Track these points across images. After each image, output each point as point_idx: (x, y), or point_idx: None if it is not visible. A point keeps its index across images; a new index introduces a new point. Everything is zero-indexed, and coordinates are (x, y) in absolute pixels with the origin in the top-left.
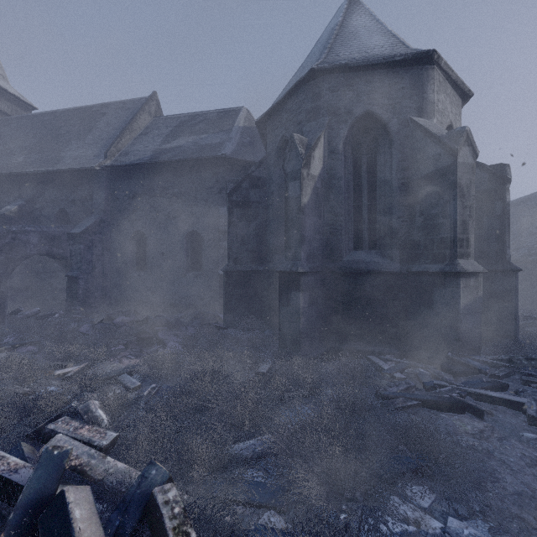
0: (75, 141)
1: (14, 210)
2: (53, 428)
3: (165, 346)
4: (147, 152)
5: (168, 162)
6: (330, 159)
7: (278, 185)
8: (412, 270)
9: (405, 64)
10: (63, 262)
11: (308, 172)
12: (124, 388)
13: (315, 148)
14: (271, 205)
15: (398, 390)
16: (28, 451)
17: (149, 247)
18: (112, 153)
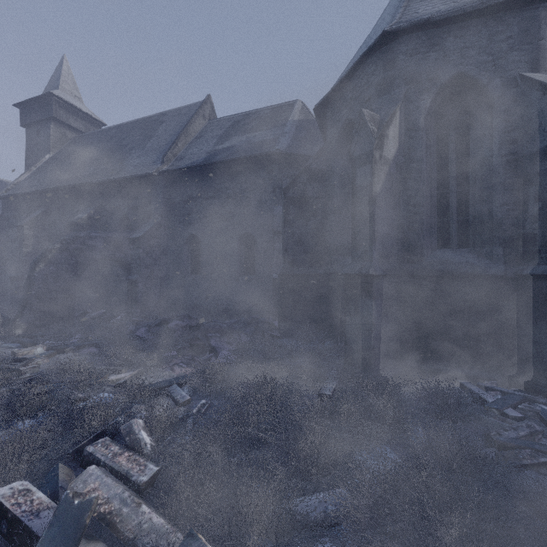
0: (136, 150)
1: (84, 218)
2: (91, 451)
3: (217, 354)
4: (201, 154)
5: (221, 162)
6: (407, 138)
7: (340, 176)
8: (524, 273)
9: (513, 5)
10: (125, 266)
11: (381, 154)
12: (173, 401)
13: (389, 126)
14: (332, 199)
15: (517, 436)
16: (63, 478)
17: (203, 250)
18: (169, 158)
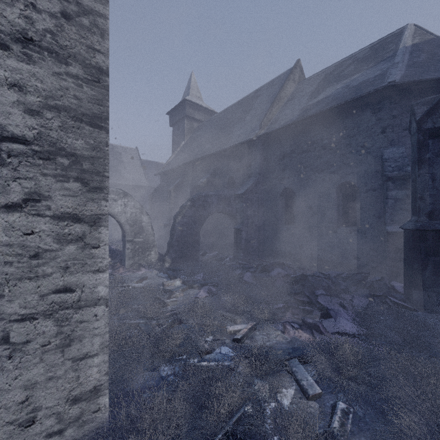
0: (238, 124)
1: (204, 181)
2: None
3: (333, 321)
4: (294, 113)
5: (316, 115)
6: None
7: None
8: None
9: None
10: (231, 217)
11: None
12: (298, 385)
13: None
14: None
15: None
16: None
17: (297, 202)
18: (265, 123)
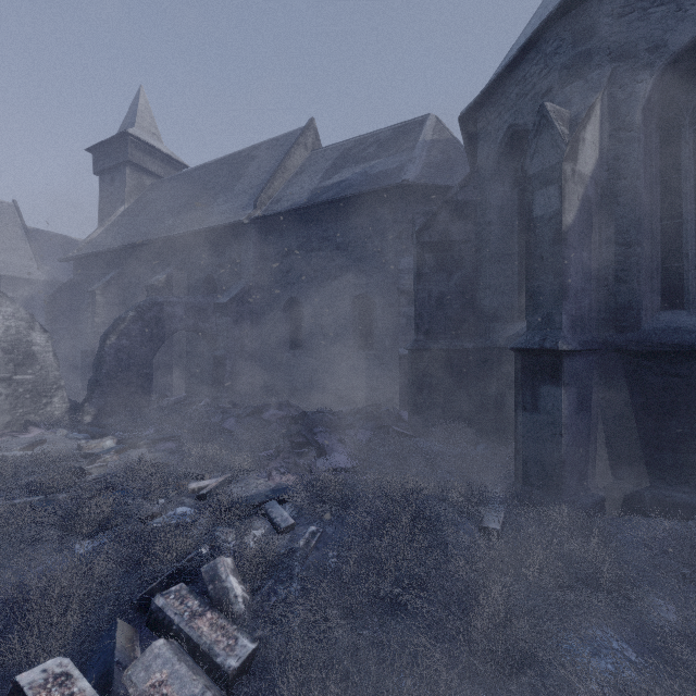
0: (223, 194)
1: (163, 279)
2: (161, 605)
3: (328, 458)
4: (302, 194)
5: (329, 203)
6: (613, 143)
7: (498, 209)
8: None
9: None
10: (209, 339)
11: (573, 168)
12: (272, 524)
13: (585, 125)
14: (486, 243)
15: None
16: (122, 645)
17: (306, 318)
18: (263, 201)
